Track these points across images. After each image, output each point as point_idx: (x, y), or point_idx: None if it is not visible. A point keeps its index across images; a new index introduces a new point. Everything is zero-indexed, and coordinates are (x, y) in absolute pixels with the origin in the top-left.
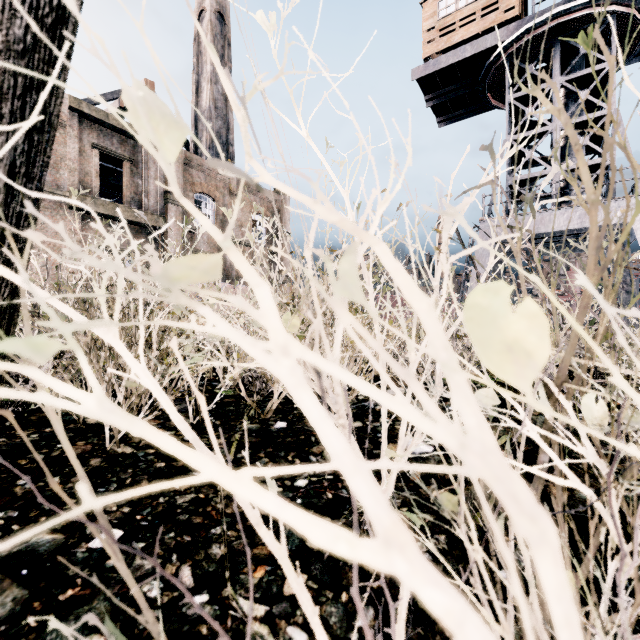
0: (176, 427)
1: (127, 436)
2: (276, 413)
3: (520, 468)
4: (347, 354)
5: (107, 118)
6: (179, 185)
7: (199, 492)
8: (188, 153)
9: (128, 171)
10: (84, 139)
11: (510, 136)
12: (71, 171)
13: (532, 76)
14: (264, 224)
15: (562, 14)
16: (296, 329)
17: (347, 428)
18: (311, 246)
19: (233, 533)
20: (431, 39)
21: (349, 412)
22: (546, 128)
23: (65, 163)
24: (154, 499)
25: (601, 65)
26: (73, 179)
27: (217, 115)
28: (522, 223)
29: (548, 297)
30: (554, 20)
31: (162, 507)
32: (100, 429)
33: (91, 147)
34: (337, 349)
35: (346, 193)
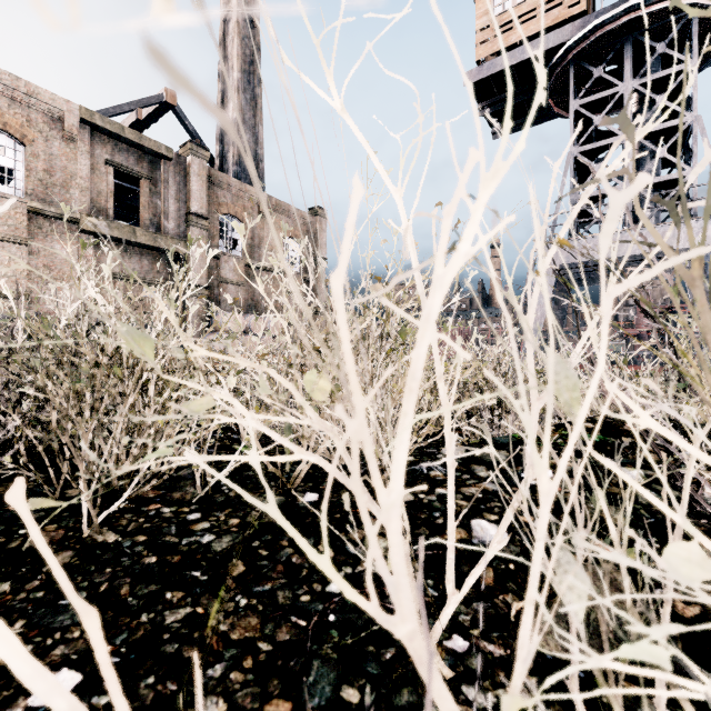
0: (179, 501)
1: (114, 515)
2: (305, 480)
3: (669, 611)
4: (418, 488)
5: (122, 131)
6: (203, 206)
7: (197, 604)
8: (213, 170)
9: (146, 190)
10: (97, 155)
11: (575, 148)
12: (82, 190)
13: (600, 80)
14: (293, 246)
15: (636, 8)
16: (325, 396)
17: (418, 639)
18: (343, 265)
19: (238, 676)
20: (485, 39)
21: (428, 637)
22: (617, 138)
23: (76, 182)
24: (134, 617)
25: (680, 66)
26: (85, 199)
27: (245, 128)
28: (703, 229)
29: (668, 339)
30: (626, 15)
31: (143, 630)
32: (81, 505)
33: (105, 164)
34: (398, 480)
35: (399, 193)
